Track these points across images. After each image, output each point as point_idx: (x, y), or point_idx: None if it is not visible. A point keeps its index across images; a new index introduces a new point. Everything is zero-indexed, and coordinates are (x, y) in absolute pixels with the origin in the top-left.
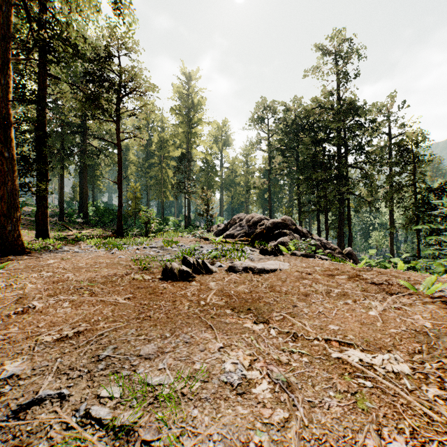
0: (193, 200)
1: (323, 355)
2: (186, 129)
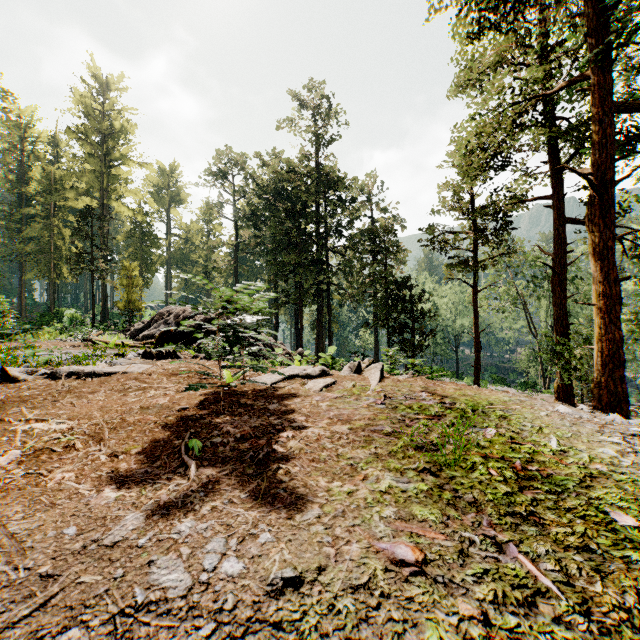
0: (109, 282)
1: (2, 430)
2: (100, 167)
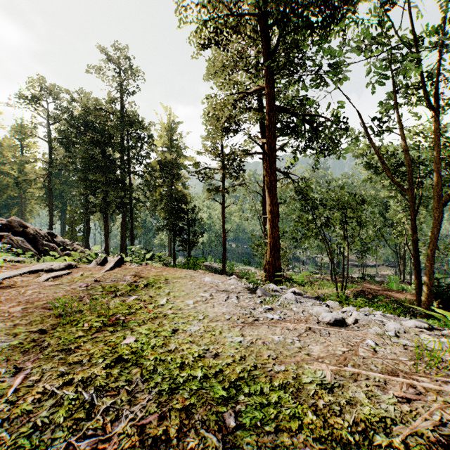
0: None
1: None
2: None
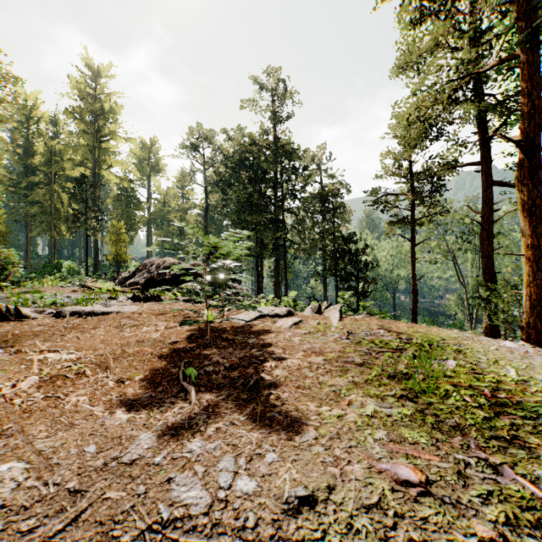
0: (100, 238)
1: (20, 359)
2: (92, 142)
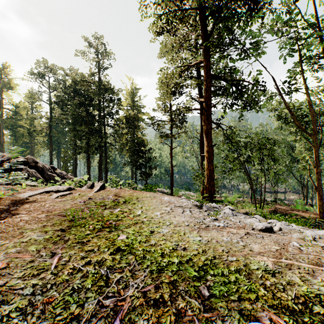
0: None
1: None
2: None
